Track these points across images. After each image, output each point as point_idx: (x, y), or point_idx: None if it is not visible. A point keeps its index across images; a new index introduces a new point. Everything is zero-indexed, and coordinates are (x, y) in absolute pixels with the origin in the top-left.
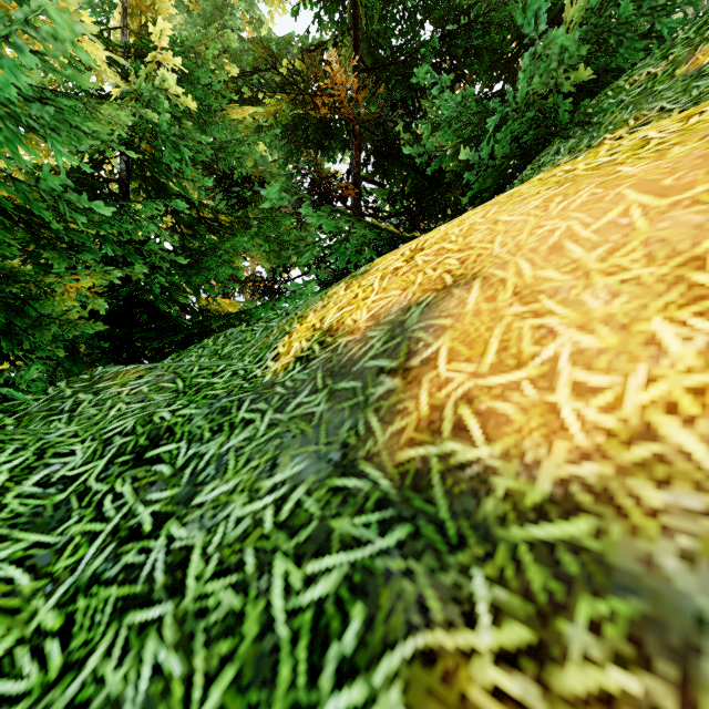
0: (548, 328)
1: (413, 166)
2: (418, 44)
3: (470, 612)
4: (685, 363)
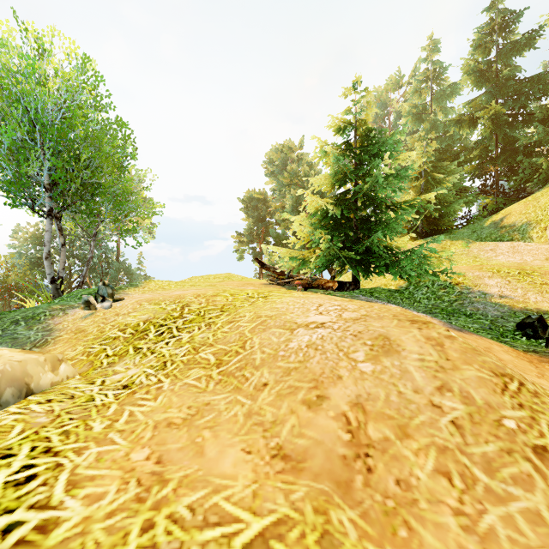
0: (512, 217)
1: (520, 172)
2: (518, 146)
3: (503, 229)
4: (517, 218)
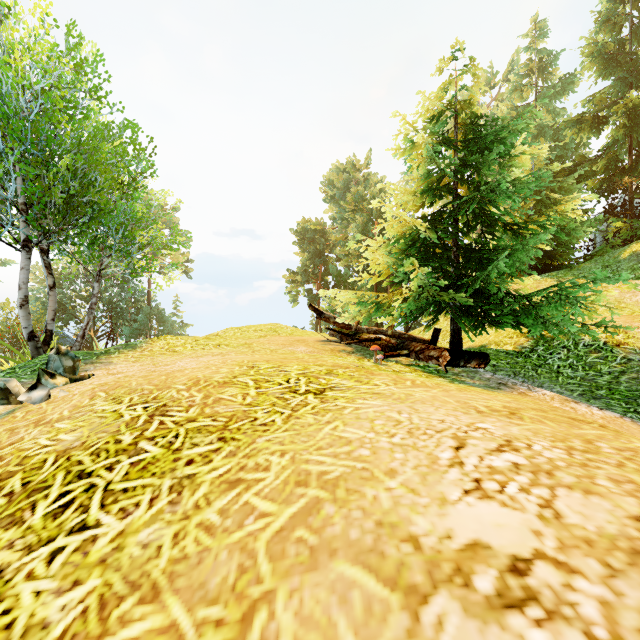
0: None
1: None
2: None
3: None
4: None
